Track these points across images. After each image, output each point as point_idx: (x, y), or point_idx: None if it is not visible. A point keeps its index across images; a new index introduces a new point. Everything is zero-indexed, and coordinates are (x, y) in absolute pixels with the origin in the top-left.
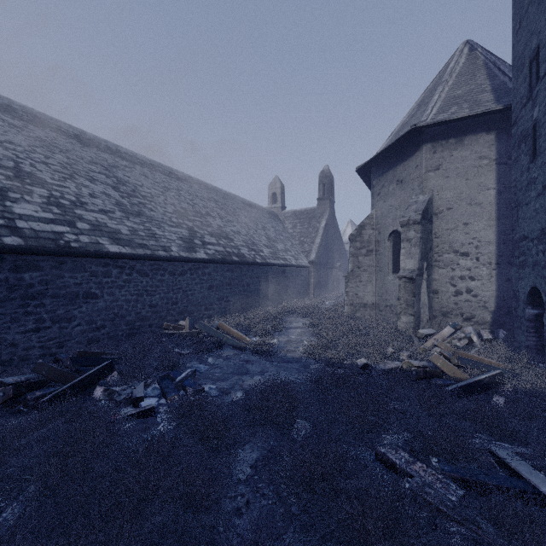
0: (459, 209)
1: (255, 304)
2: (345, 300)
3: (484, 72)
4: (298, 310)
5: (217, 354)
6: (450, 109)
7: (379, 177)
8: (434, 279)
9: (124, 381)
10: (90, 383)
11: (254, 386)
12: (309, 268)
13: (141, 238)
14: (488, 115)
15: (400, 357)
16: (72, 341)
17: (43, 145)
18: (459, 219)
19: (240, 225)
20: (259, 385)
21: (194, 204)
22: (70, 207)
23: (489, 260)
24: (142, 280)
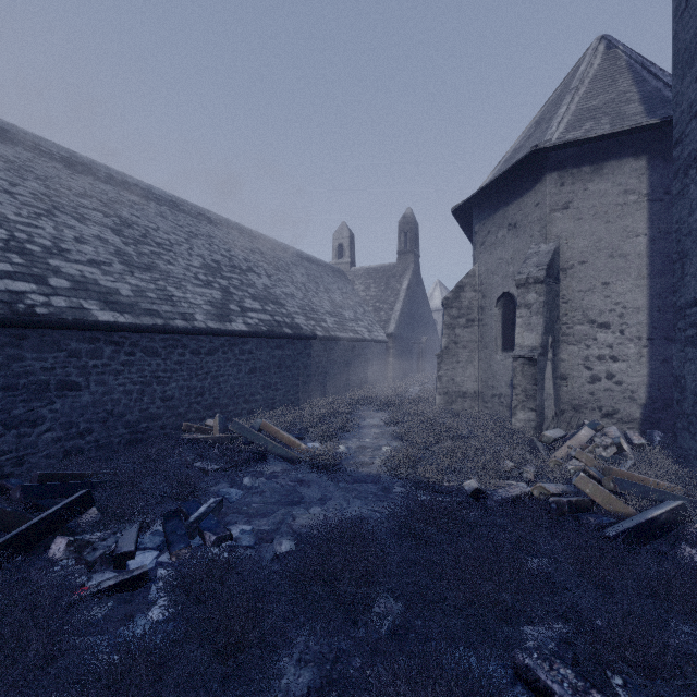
0: (596, 263)
1: (315, 393)
2: (438, 388)
3: (628, 76)
4: (373, 401)
5: (258, 470)
6: (584, 125)
7: (483, 221)
8: (562, 360)
9: (105, 524)
10: (49, 529)
11: (310, 527)
12: (387, 343)
13: (149, 301)
14: (637, 133)
15: (523, 475)
16: (38, 455)
17: (9, 168)
18: (596, 277)
19: (294, 286)
20: (318, 528)
21: (232, 256)
22: (41, 256)
23: (638, 334)
24: (150, 362)
